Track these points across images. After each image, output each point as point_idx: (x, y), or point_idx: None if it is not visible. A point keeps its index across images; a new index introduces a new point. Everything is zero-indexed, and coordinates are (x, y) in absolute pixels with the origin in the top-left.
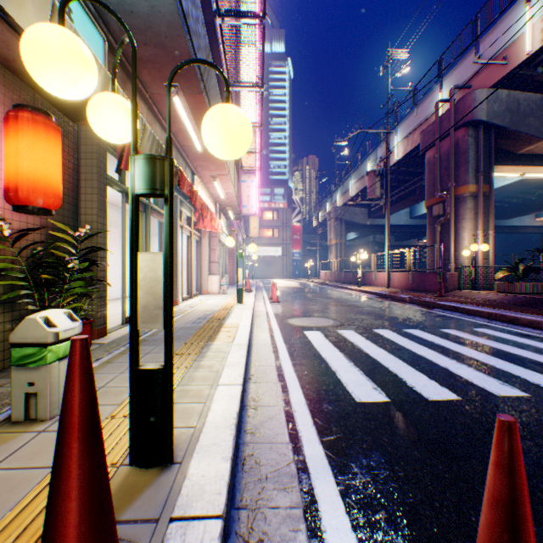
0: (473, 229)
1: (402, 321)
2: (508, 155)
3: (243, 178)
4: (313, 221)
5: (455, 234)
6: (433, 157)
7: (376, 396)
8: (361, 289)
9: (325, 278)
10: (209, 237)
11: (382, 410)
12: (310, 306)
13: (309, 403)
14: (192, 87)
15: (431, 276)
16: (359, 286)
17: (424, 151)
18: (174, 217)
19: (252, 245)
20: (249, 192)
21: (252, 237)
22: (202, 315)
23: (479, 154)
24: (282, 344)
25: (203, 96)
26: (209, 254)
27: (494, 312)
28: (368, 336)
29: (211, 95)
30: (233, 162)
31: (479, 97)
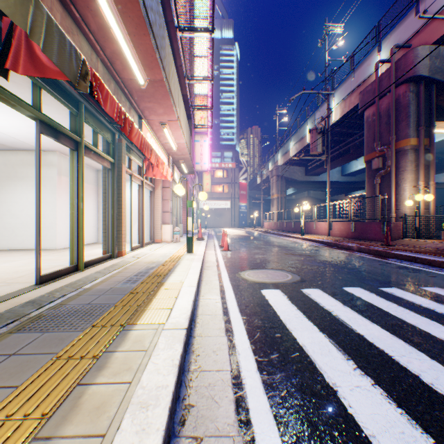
0: (413, 180)
1: (367, 274)
2: None
3: (196, 138)
4: (257, 179)
5: (395, 186)
6: (373, 114)
7: None
8: (304, 237)
9: (268, 227)
10: (162, 187)
11: None
12: (261, 255)
13: None
14: None
15: (374, 225)
16: (302, 234)
17: (363, 109)
18: (119, 162)
19: (202, 193)
20: (202, 150)
21: (205, 192)
22: (143, 268)
23: (421, 109)
24: (238, 316)
25: None
26: (162, 204)
27: None
28: (343, 299)
29: (149, 3)
30: (184, 112)
31: (422, 53)
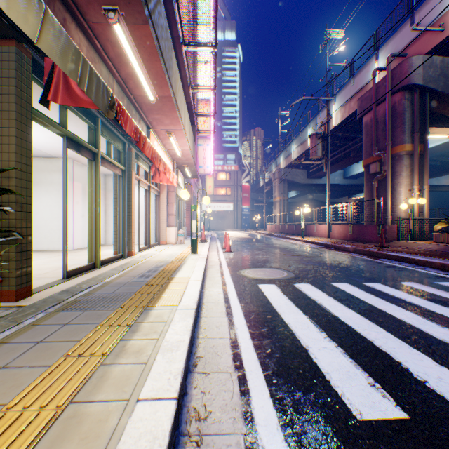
0: (408, 185)
1: (356, 272)
2: (440, 118)
3: (199, 142)
4: (260, 182)
5: (391, 189)
6: (371, 120)
7: (382, 405)
8: (304, 240)
9: (270, 230)
10: (167, 191)
11: (407, 445)
12: (261, 256)
13: (283, 424)
14: (134, 13)
15: (370, 227)
16: (302, 237)
17: (362, 115)
18: (129, 170)
19: (206, 198)
20: (205, 154)
21: (208, 194)
22: (153, 266)
23: (415, 116)
24: (237, 303)
25: (148, 26)
26: (167, 207)
27: (448, 263)
28: (329, 291)
29: (160, 33)
30: (189, 121)
31: (416, 62)
